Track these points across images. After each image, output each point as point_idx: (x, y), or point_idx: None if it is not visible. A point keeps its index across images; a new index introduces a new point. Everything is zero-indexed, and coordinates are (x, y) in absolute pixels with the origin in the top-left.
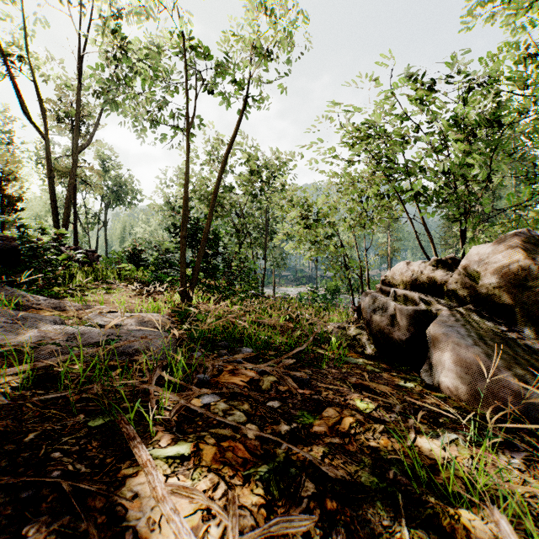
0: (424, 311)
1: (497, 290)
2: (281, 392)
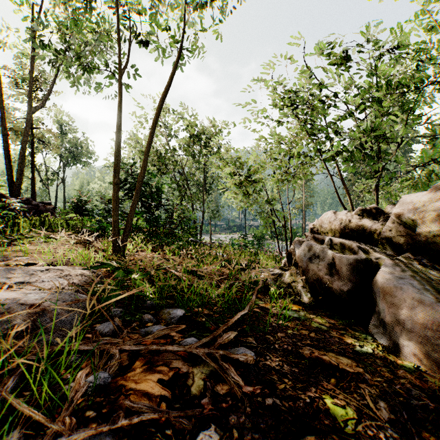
0: (365, 260)
1: (437, 239)
2: (220, 396)
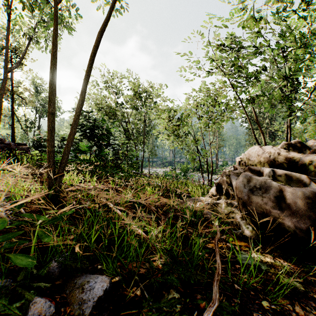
0: None
1: None
2: None
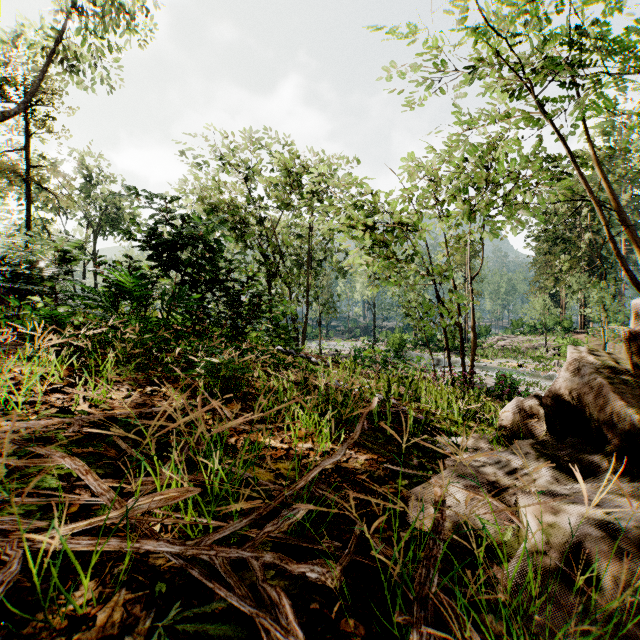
0: None
1: None
2: None
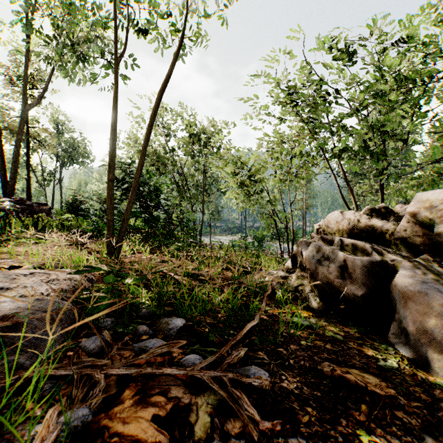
0: (380, 262)
1: None
2: (231, 438)
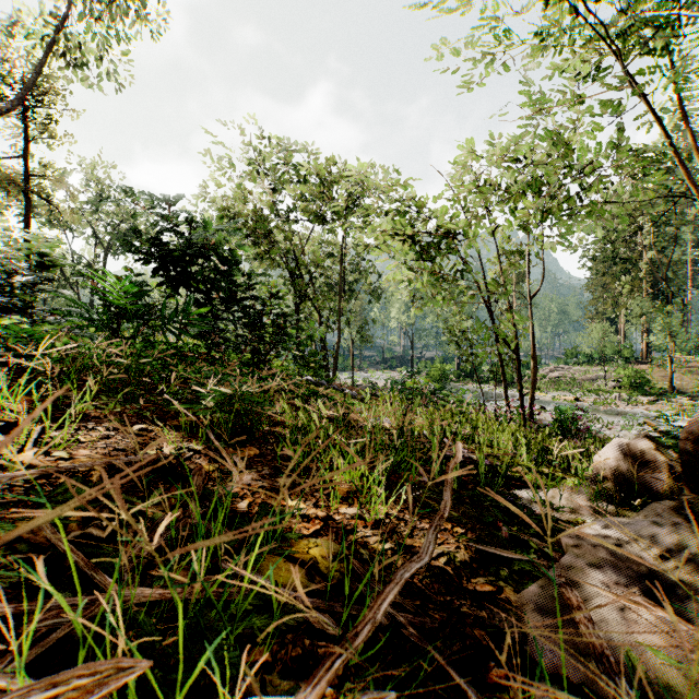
0: None
1: None
2: None
